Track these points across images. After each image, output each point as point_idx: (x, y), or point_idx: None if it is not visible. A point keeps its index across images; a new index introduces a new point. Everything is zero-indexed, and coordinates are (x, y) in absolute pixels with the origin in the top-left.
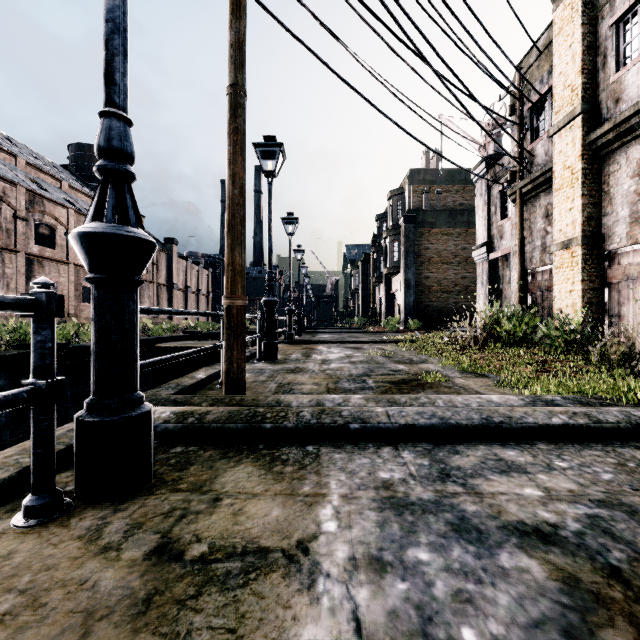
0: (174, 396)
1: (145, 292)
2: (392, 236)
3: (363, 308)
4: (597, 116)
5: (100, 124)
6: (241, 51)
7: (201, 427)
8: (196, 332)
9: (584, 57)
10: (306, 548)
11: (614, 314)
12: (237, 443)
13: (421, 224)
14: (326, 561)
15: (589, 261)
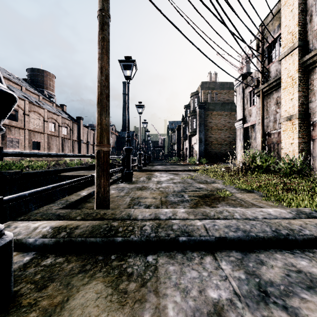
0: (59, 211)
1: (66, 144)
2: (192, 116)
3: (177, 152)
4: (306, 48)
5: None
6: None
7: (69, 240)
8: (92, 165)
9: (299, 16)
10: None
11: (316, 156)
12: (95, 253)
13: (207, 110)
14: None
15: (302, 127)
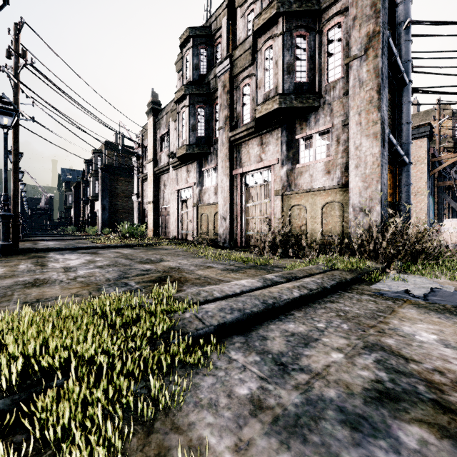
0: None
1: None
2: (94, 177)
3: (75, 220)
4: (157, 163)
5: (4, 196)
6: (18, 152)
7: (16, 251)
8: None
9: (153, 143)
10: (48, 254)
11: (161, 226)
12: (27, 253)
13: (112, 174)
14: (51, 254)
15: (155, 209)
